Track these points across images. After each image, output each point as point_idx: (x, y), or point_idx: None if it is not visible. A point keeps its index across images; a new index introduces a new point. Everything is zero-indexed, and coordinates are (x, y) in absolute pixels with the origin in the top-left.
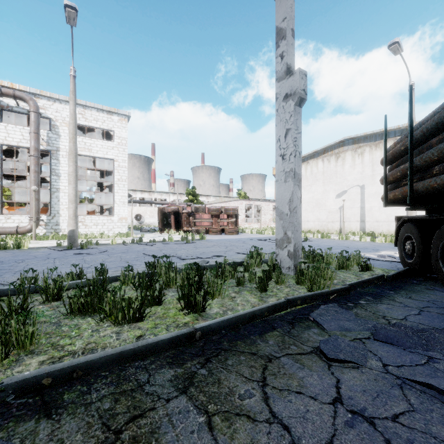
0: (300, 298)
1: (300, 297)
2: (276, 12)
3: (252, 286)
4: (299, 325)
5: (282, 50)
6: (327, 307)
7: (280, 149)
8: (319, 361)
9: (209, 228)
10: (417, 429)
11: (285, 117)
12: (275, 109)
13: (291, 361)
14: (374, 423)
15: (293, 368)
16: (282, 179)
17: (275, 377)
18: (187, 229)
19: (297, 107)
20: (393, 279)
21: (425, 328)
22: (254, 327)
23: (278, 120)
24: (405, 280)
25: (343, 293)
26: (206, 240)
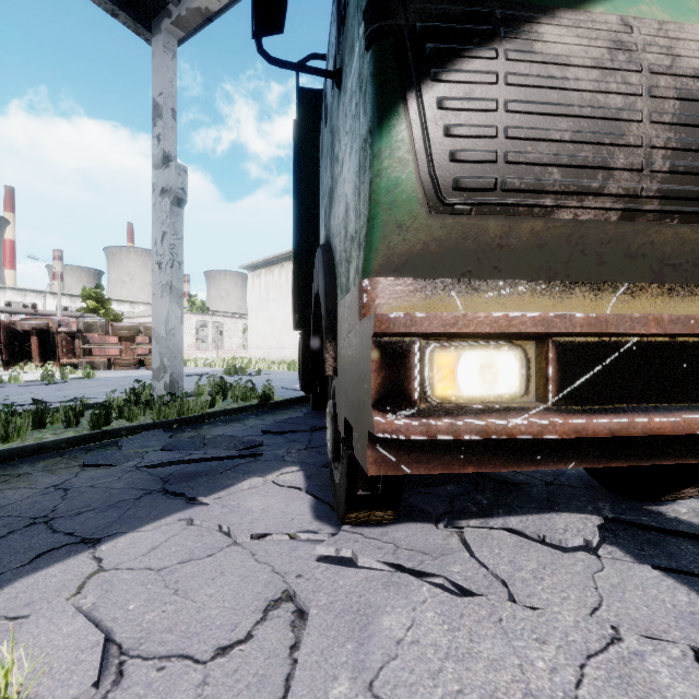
0: (127, 428)
1: (127, 427)
2: (153, 80)
3: (89, 427)
4: (98, 450)
5: (159, 131)
6: (148, 433)
7: (157, 255)
8: (77, 469)
9: (116, 359)
10: (101, 486)
11: (162, 216)
12: (153, 203)
13: (44, 473)
14: (69, 490)
15: (40, 476)
16: (159, 293)
17: (8, 484)
18: (69, 362)
19: (177, 207)
20: (277, 407)
21: (216, 436)
22: (35, 458)
23: (155, 218)
24: (289, 406)
25: (195, 422)
26: (96, 378)
